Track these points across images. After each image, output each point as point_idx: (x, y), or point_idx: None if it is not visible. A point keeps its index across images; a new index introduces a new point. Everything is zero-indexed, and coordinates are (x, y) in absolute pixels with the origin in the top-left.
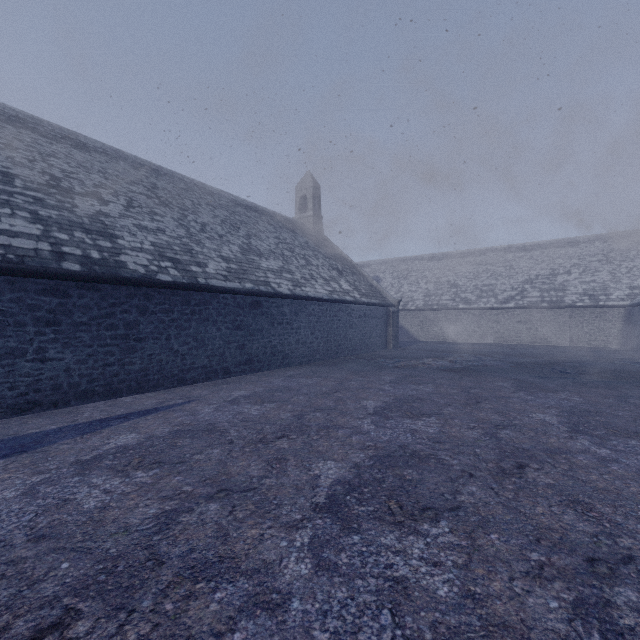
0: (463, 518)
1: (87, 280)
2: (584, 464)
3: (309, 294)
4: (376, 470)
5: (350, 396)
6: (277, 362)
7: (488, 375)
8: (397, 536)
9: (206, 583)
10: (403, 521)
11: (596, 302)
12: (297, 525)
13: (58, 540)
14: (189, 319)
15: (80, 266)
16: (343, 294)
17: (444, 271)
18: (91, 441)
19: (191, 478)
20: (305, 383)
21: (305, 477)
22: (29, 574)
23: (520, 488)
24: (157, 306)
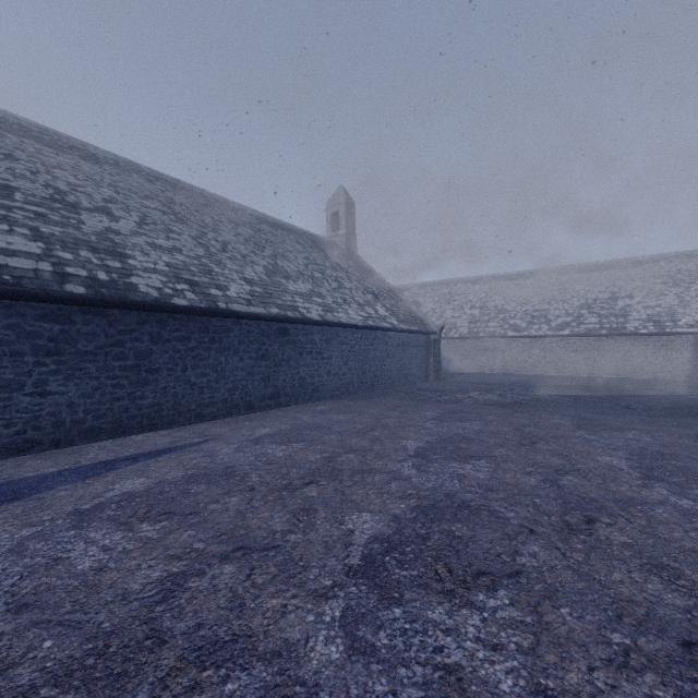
0: (525, 586)
1: (93, 304)
2: (664, 518)
3: (342, 320)
4: (419, 524)
5: (388, 435)
6: (306, 396)
7: (543, 411)
8: (447, 609)
9: (215, 670)
10: (453, 590)
11: (662, 329)
12: (327, 594)
13: (43, 610)
14: (208, 348)
15: (85, 289)
16: (379, 320)
17: (491, 295)
18: (93, 487)
19: (204, 533)
20: (337, 420)
21: (336, 532)
22: (3, 655)
23: (591, 548)
24: (172, 333)
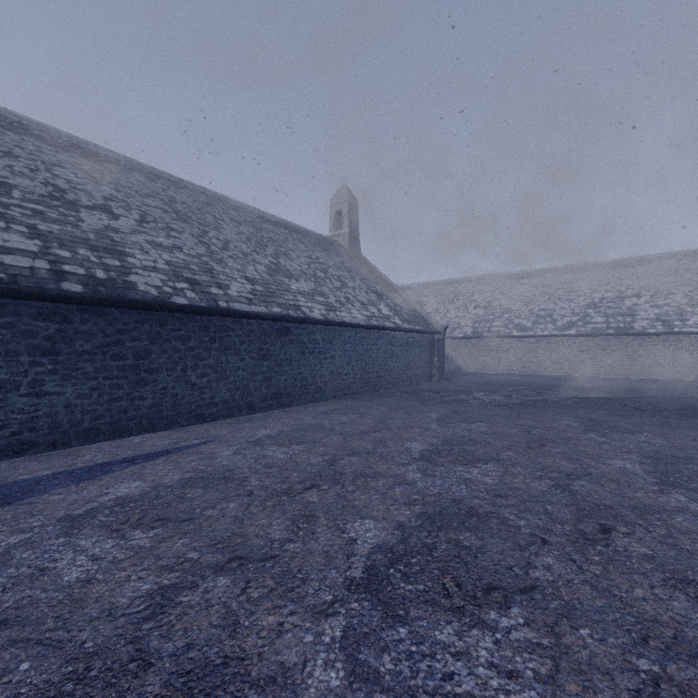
0: (541, 603)
1: (90, 303)
2: (685, 527)
3: (344, 320)
4: (425, 533)
5: (391, 437)
6: (308, 396)
7: (550, 412)
8: (456, 629)
9: None
10: (463, 607)
11: (670, 328)
12: (327, 610)
13: (23, 627)
14: (208, 348)
15: (82, 287)
16: (383, 320)
17: (495, 294)
18: (87, 491)
19: (199, 541)
20: (340, 421)
21: (338, 541)
22: None
23: (609, 560)
24: (171, 333)
